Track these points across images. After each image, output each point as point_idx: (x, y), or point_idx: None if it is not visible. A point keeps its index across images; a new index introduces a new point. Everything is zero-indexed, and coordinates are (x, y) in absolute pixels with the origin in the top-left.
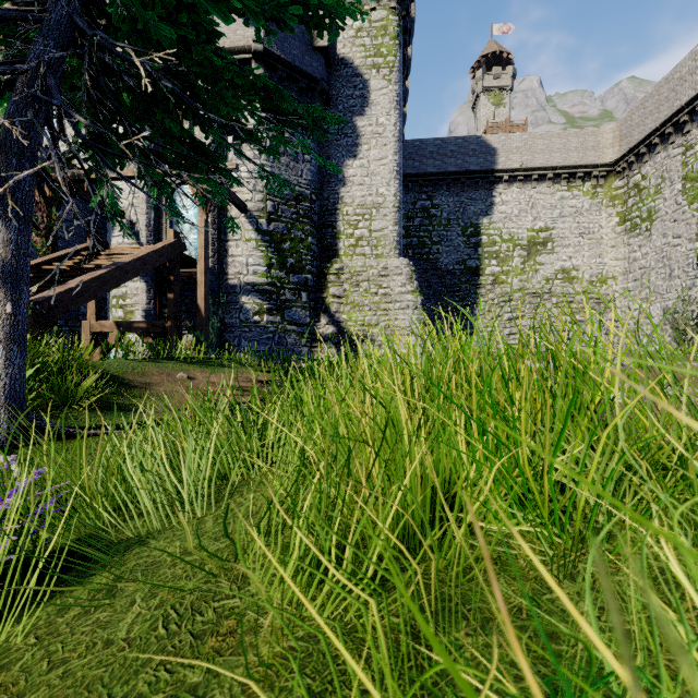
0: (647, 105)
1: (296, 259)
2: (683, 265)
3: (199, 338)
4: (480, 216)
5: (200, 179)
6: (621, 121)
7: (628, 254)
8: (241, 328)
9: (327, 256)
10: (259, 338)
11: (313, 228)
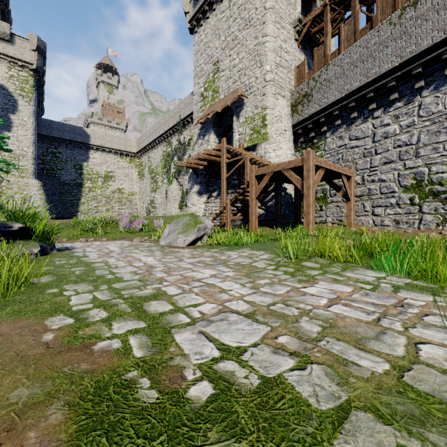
0: (142, 138)
1: None
2: (148, 193)
3: None
4: (83, 161)
5: None
6: (137, 139)
7: (140, 186)
8: None
9: None
10: None
11: None
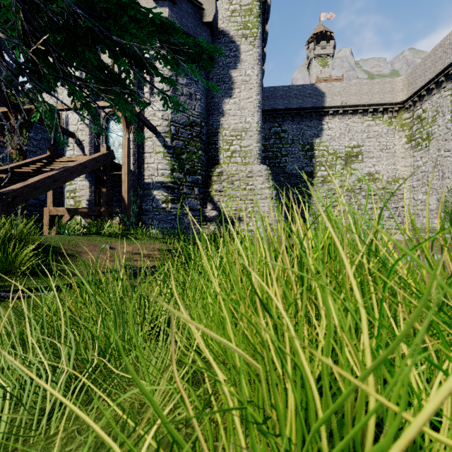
0: (426, 62)
1: (190, 165)
2: (451, 170)
3: (123, 219)
4: (314, 137)
5: (114, 99)
6: (408, 74)
7: (413, 163)
8: (153, 212)
9: (212, 164)
10: (165, 219)
11: (202, 145)
